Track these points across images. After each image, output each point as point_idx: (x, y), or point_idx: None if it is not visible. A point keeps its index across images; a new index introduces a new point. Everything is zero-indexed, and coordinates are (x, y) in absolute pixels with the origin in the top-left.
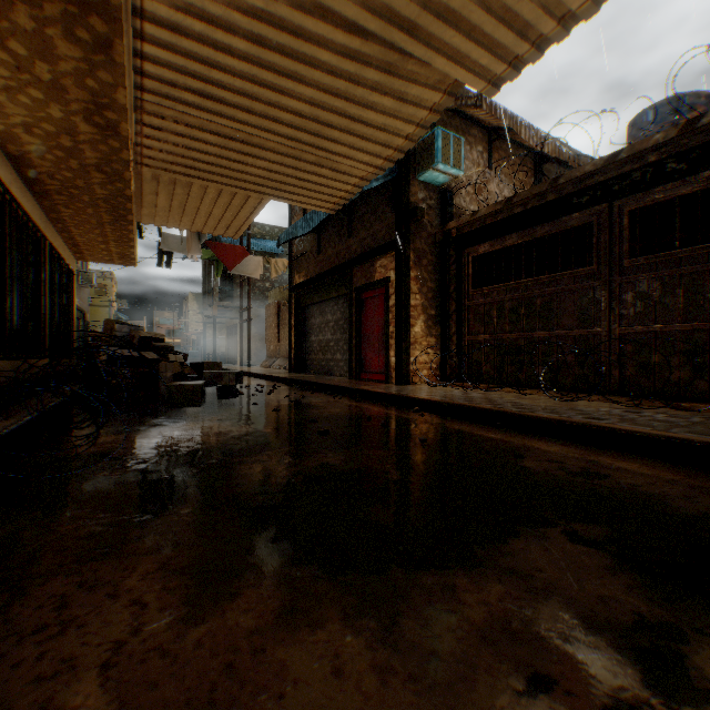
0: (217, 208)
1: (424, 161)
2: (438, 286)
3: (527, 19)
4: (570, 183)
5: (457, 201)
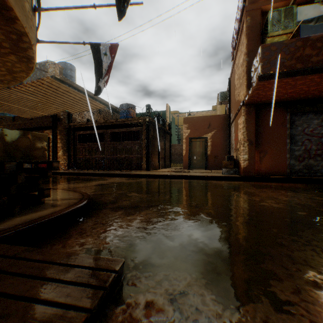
0: None
1: None
2: (67, 141)
3: (80, 109)
4: (100, 123)
5: (74, 116)
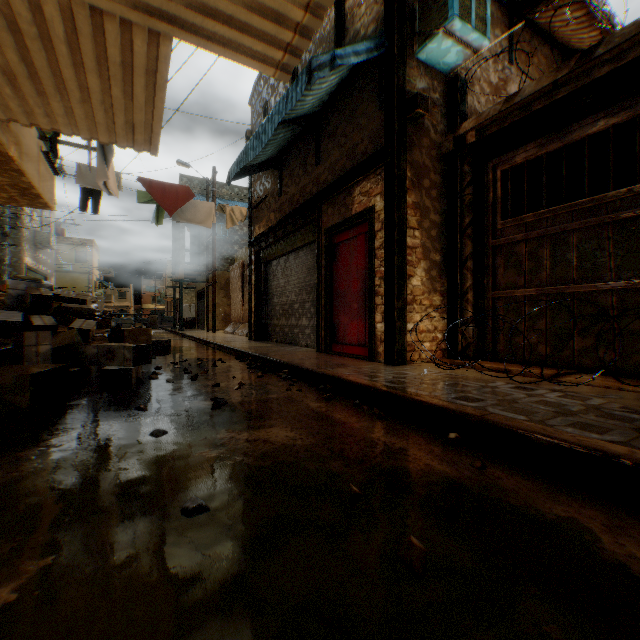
0: (92, 73)
1: (428, 25)
2: (445, 220)
3: None
4: None
5: (469, 101)
